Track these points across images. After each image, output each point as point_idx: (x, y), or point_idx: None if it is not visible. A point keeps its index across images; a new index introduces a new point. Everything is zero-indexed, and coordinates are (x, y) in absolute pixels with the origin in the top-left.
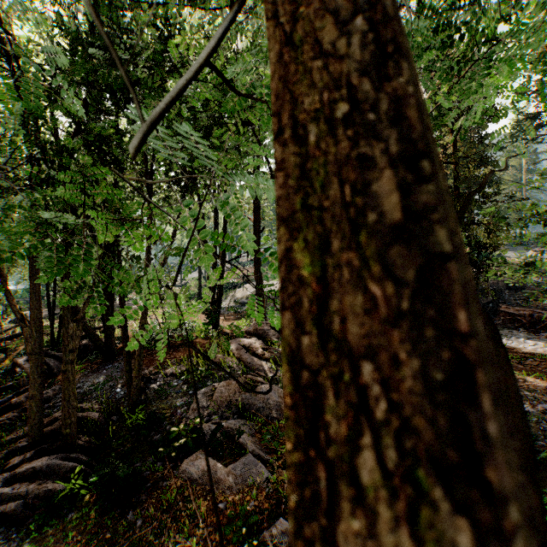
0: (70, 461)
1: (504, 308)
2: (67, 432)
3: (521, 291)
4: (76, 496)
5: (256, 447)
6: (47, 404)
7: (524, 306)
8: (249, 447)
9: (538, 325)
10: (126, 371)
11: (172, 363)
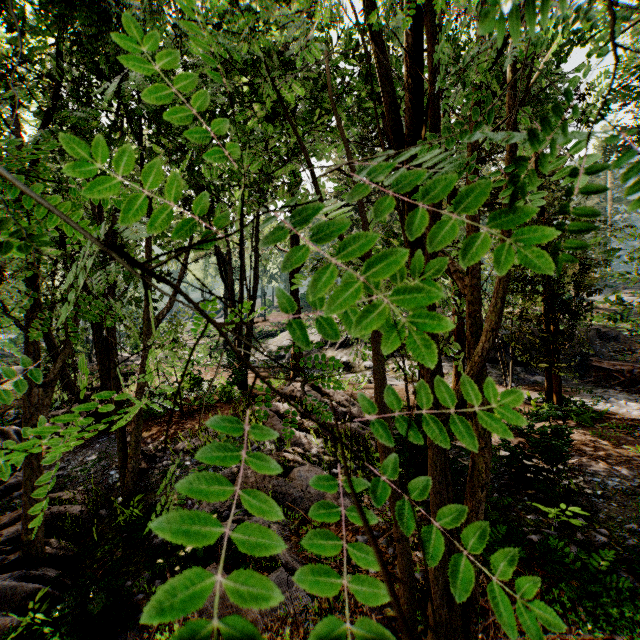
0: (32, 580)
1: (596, 363)
2: (30, 539)
3: (615, 342)
4: (34, 636)
5: (291, 557)
6: (17, 492)
7: (620, 360)
8: (281, 557)
9: (639, 383)
10: (119, 449)
11: (184, 435)
